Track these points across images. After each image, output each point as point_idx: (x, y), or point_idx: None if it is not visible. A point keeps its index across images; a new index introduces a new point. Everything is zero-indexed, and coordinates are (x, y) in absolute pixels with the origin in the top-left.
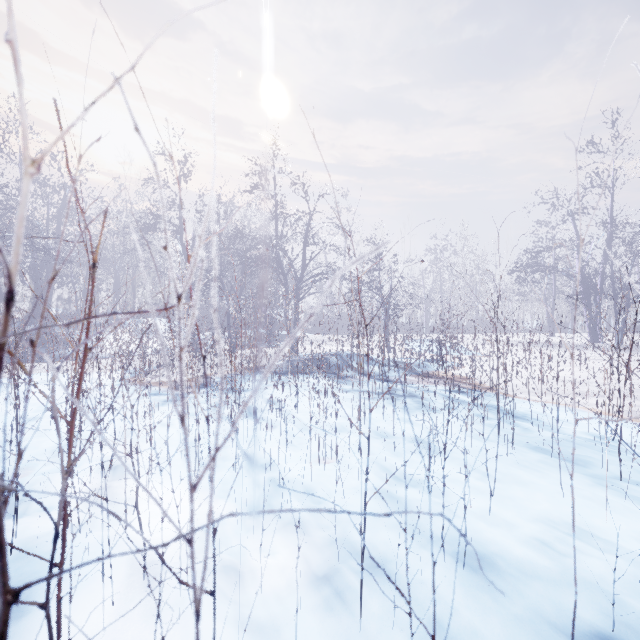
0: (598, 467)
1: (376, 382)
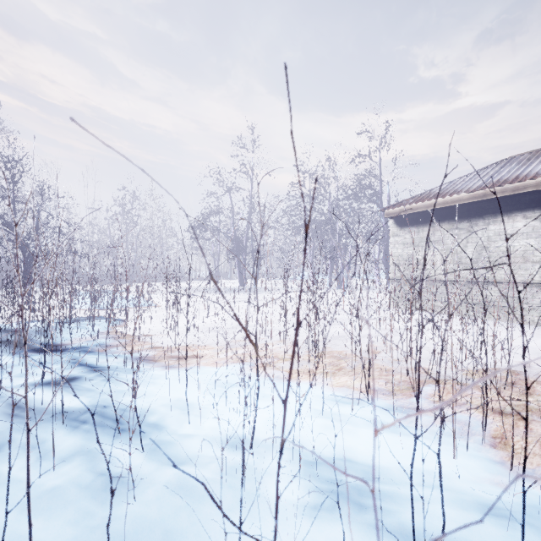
0: None
1: None
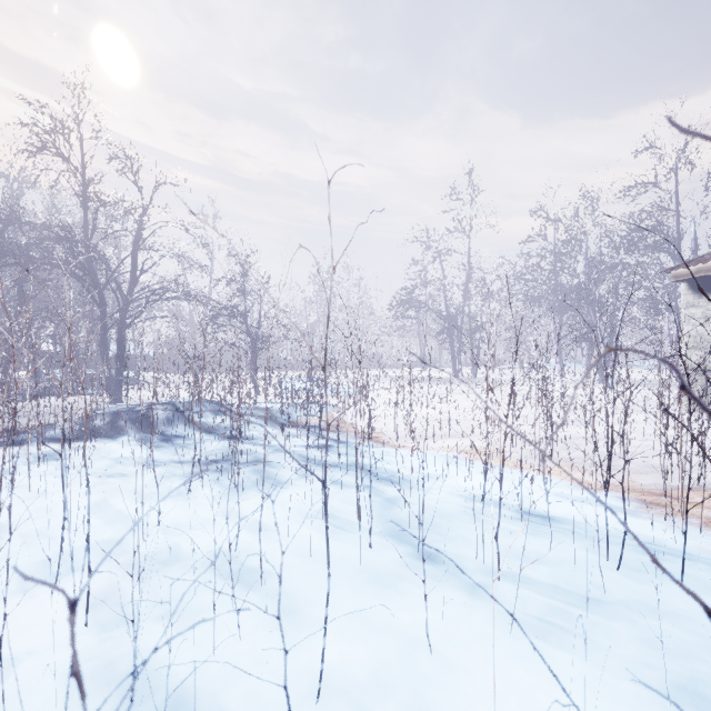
0: (472, 559)
1: (216, 443)
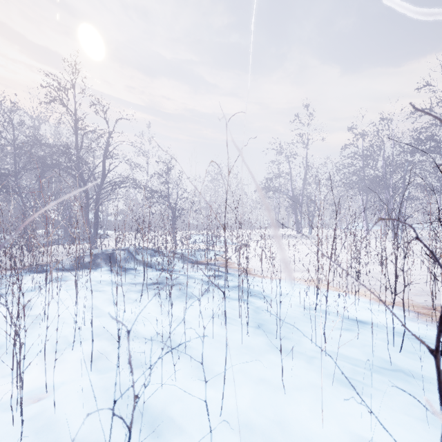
0: (309, 343)
1: (153, 273)
